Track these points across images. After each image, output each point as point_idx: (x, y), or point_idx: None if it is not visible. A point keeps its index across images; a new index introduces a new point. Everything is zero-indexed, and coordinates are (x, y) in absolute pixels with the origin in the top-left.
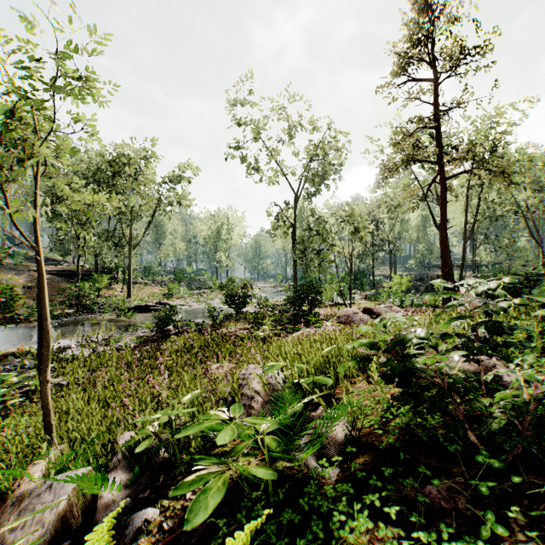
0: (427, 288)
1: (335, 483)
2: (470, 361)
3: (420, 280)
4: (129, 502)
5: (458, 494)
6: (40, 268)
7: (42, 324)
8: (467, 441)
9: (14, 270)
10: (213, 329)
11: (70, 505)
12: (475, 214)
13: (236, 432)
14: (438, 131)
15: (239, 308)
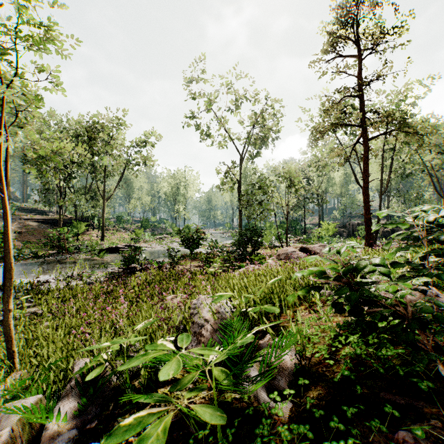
0: (349, 233)
1: (288, 420)
2: (414, 290)
3: (343, 227)
4: (74, 434)
5: (439, 442)
6: (4, 205)
7: (6, 256)
8: (430, 374)
9: None
10: (171, 266)
11: (14, 436)
12: (390, 171)
13: (181, 365)
14: (362, 99)
15: (193, 249)
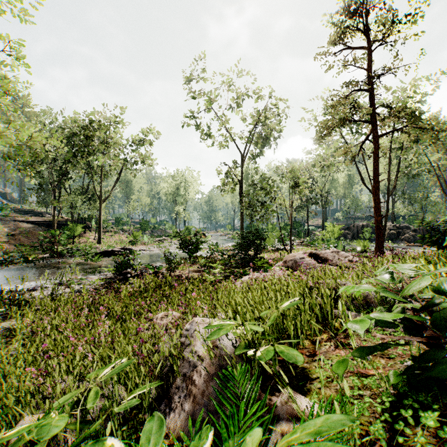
0: (354, 235)
1: None
2: None
3: (347, 229)
4: None
5: None
6: None
7: None
8: None
9: (1, 220)
10: (168, 271)
11: None
12: (398, 171)
13: None
14: (372, 94)
15: (192, 253)
